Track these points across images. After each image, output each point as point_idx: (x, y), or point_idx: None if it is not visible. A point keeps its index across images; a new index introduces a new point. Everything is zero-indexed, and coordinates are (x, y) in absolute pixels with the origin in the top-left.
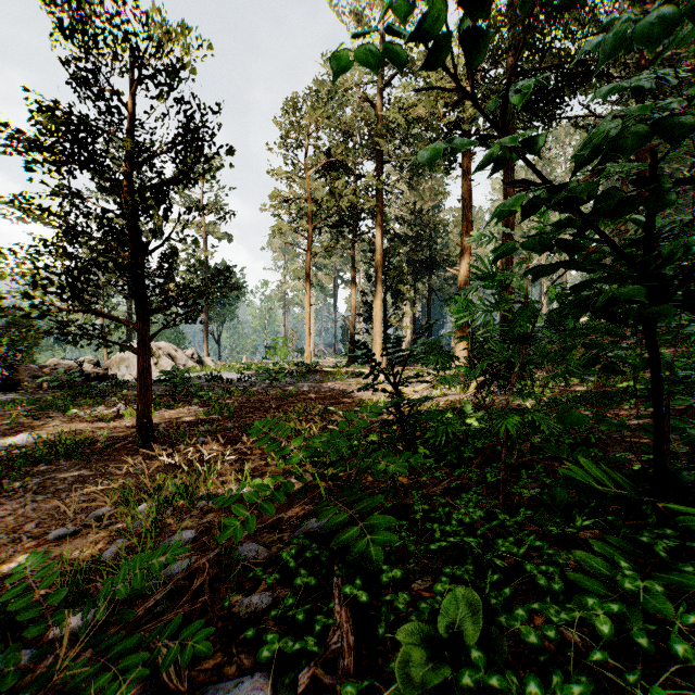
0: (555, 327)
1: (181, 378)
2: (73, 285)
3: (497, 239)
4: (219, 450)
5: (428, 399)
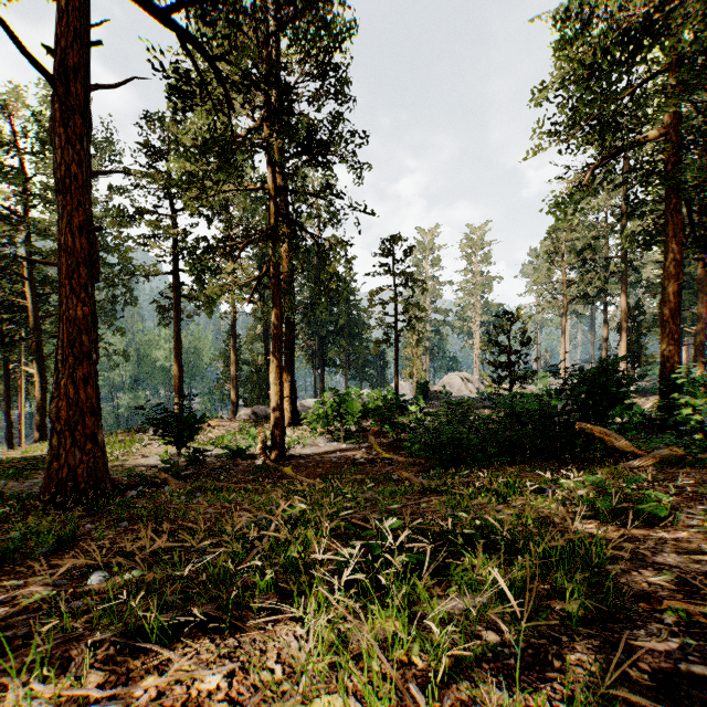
0: None
1: (495, 399)
2: (499, 382)
3: None
4: None
5: None
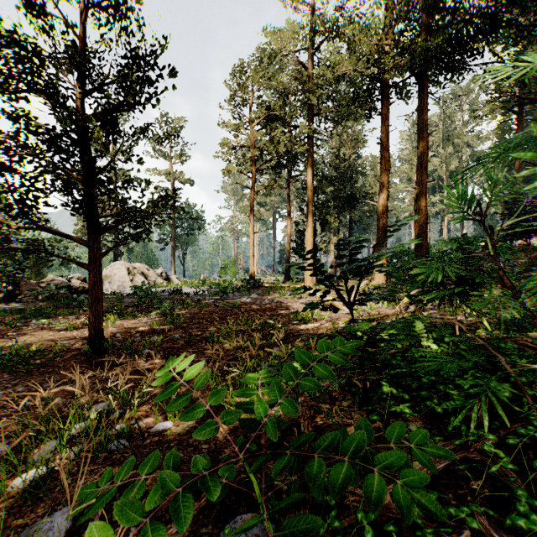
0: (461, 250)
1: (147, 292)
2: (21, 201)
3: (406, 179)
4: (159, 364)
5: (407, 325)
